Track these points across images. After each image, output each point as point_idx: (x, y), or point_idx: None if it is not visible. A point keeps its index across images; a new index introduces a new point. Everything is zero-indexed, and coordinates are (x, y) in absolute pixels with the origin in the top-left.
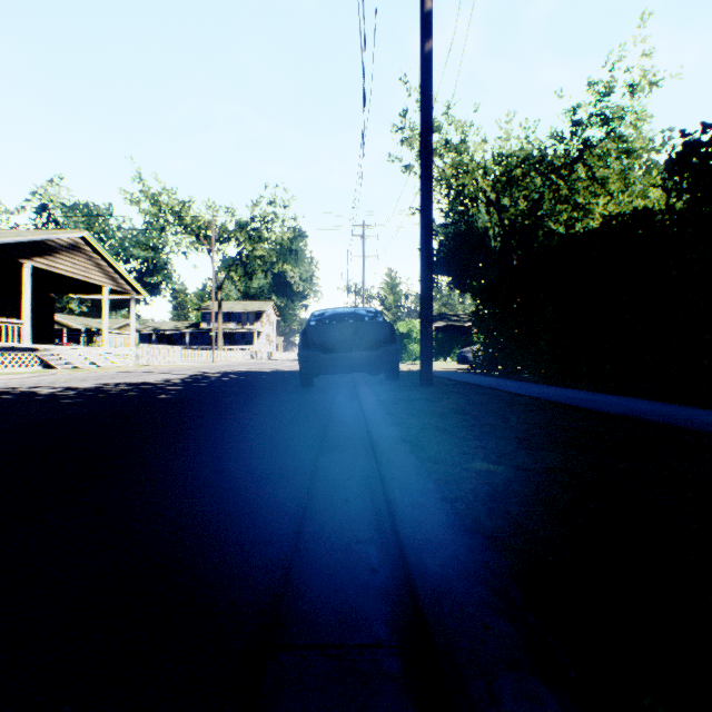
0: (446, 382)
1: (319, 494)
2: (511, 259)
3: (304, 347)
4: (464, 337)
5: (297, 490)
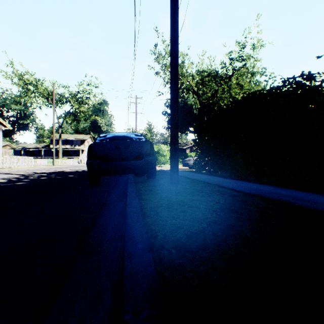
0: (185, 179)
1: None
2: (204, 118)
3: (89, 158)
4: (183, 153)
5: None
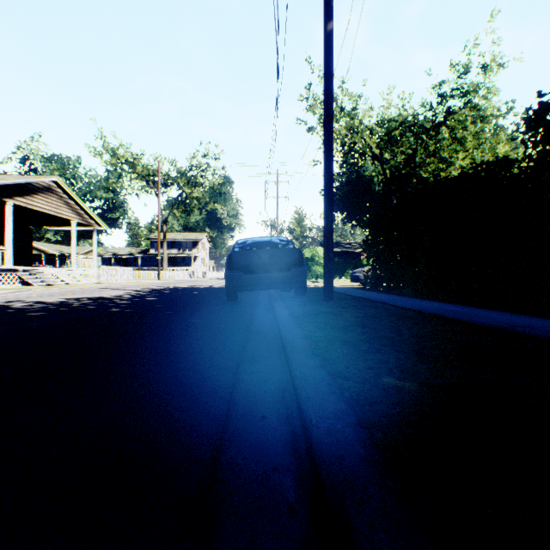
0: (344, 297)
1: (238, 410)
2: (391, 200)
3: (229, 269)
4: (355, 260)
5: (217, 405)
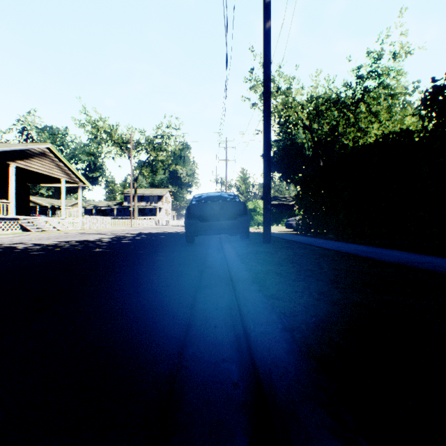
0: (279, 240)
1: (197, 321)
2: (318, 162)
3: (188, 218)
4: (289, 211)
5: (181, 318)
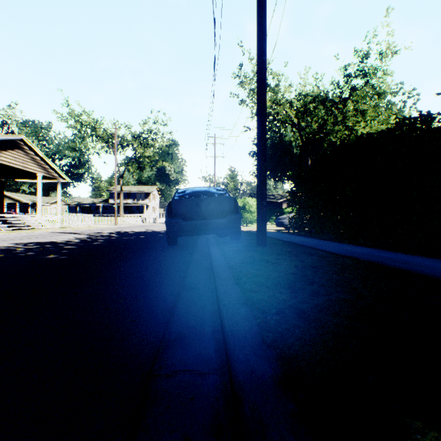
0: (275, 241)
1: None
2: (307, 160)
3: (169, 216)
4: (278, 209)
5: None
